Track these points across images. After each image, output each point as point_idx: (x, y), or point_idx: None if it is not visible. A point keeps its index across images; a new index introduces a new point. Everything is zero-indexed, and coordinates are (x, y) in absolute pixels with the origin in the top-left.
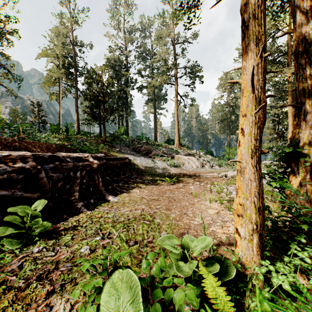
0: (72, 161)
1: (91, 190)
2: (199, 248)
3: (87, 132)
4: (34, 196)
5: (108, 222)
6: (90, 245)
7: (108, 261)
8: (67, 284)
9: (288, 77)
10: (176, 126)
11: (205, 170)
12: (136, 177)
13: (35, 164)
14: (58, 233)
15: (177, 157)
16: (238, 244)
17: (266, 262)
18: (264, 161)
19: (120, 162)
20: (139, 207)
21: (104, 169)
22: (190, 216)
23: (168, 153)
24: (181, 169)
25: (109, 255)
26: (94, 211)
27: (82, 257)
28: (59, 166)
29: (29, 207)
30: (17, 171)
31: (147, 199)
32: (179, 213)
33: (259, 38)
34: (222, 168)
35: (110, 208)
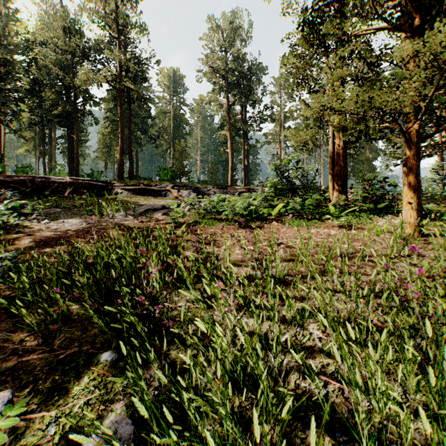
0: None
1: None
2: None
3: None
4: None
5: None
6: None
7: None
8: None
9: None
10: None
11: None
12: None
13: None
14: None
15: None
16: None
17: None
18: None
19: None
20: None
21: None
22: None
23: None
24: None
25: None
26: None
27: None
28: None
29: None
30: None
31: None
32: None
33: (441, 171)
34: None
35: None
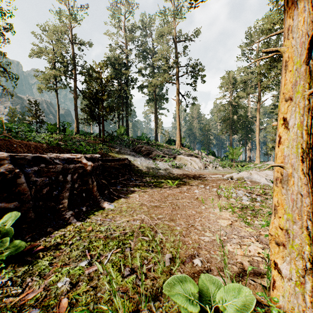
0: (61, 163)
1: (84, 196)
2: (231, 311)
3: (87, 132)
4: (11, 205)
5: (100, 238)
6: (72, 275)
7: None
8: None
9: None
10: (177, 126)
11: (209, 171)
12: (136, 179)
13: (12, 166)
14: (34, 255)
15: (179, 157)
16: (277, 285)
17: None
18: (268, 162)
19: (118, 163)
20: (138, 217)
21: (99, 171)
22: (199, 229)
23: (170, 154)
24: (183, 170)
25: None
26: (85, 222)
27: (57, 297)
28: (45, 169)
29: None
30: None
31: (147, 206)
32: (185, 225)
33: None
34: (226, 170)
35: (105, 218)
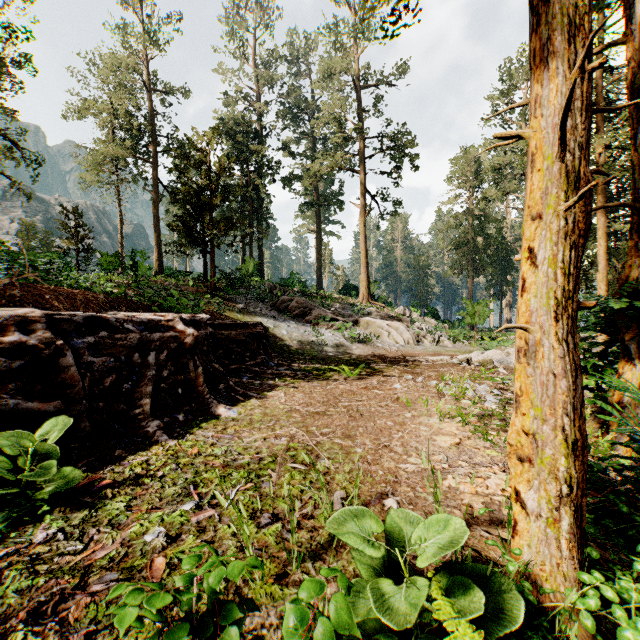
0: (138, 330)
1: (180, 394)
2: (432, 549)
3: (179, 271)
4: (49, 407)
5: (215, 467)
6: (169, 524)
7: (194, 593)
8: (101, 632)
9: (597, 155)
10: (362, 259)
11: (425, 349)
12: (278, 364)
13: (51, 335)
14: (97, 494)
15: (365, 322)
16: (519, 528)
17: (593, 576)
18: None
19: (244, 331)
20: (284, 432)
21: (208, 347)
22: (398, 451)
23: (347, 315)
24: (374, 347)
25: (201, 572)
26: (185, 440)
27: (147, 556)
28: (107, 341)
29: (32, 434)
30: (9, 351)
31: (302, 412)
32: (372, 446)
33: (576, 23)
34: (459, 346)
35: (221, 433)
